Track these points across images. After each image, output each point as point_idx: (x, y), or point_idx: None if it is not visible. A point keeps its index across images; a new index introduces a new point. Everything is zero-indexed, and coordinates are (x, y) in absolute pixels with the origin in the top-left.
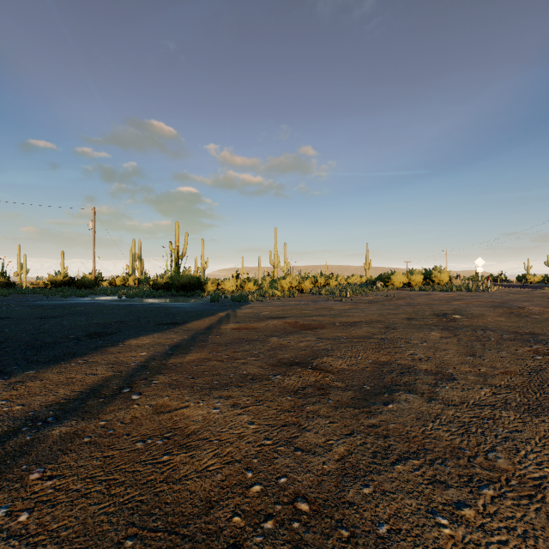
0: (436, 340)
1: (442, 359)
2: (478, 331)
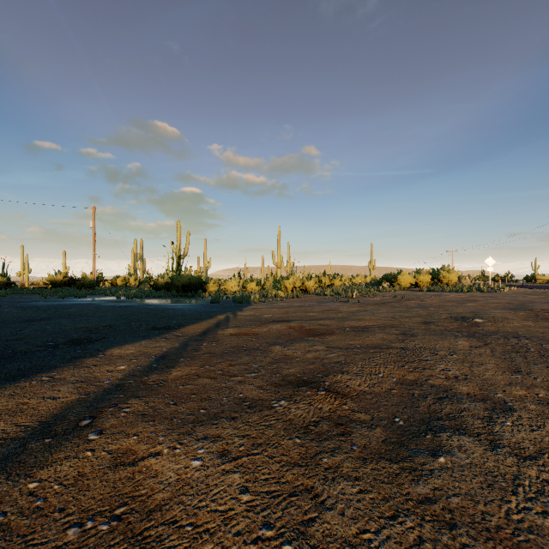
0: (465, 350)
1: (483, 378)
2: (511, 339)
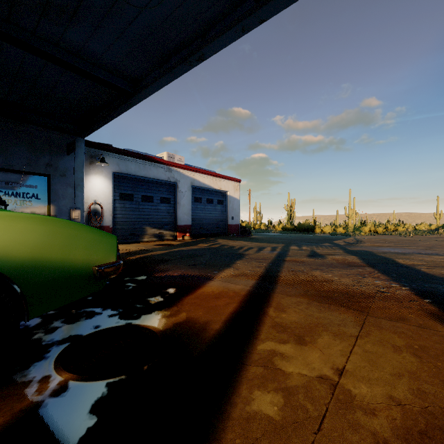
0: (432, 242)
1: (427, 242)
2: None
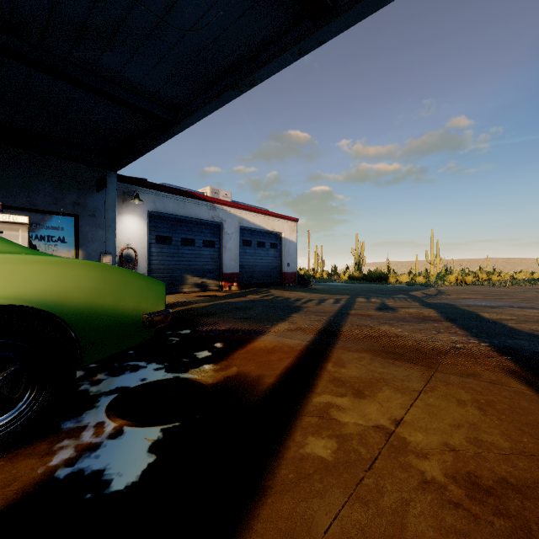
0: (532, 293)
1: (525, 294)
2: None
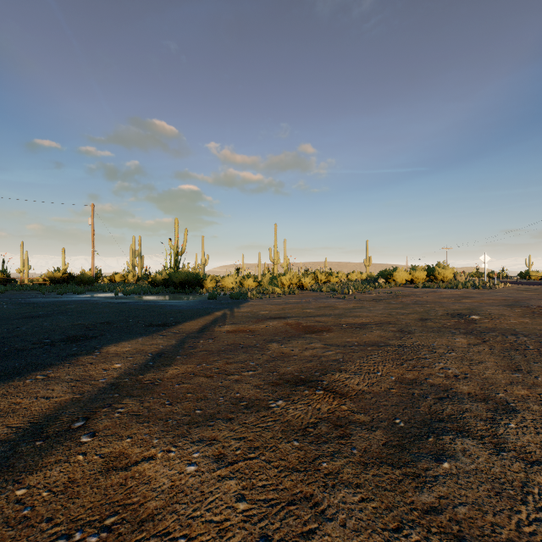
0: (464, 347)
1: (483, 377)
2: (509, 336)
